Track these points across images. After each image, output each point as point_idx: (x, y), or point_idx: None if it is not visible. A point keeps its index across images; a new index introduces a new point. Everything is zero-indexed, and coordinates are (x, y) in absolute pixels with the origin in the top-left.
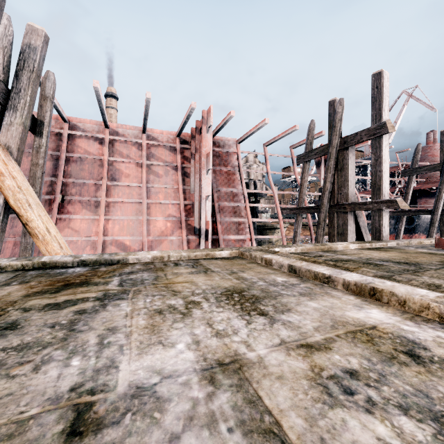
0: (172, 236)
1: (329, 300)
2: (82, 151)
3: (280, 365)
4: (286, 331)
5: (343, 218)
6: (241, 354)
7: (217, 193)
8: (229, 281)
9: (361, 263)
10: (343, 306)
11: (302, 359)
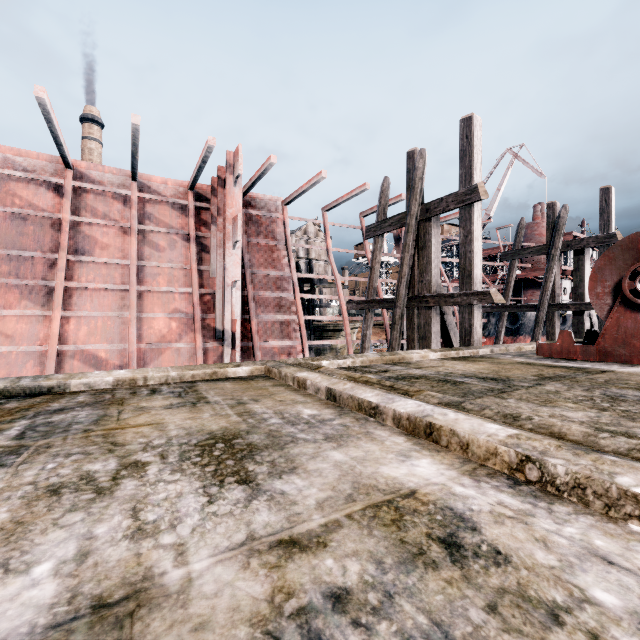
0: (179, 342)
1: (366, 445)
2: (22, 204)
3: (217, 596)
4: (267, 515)
5: (425, 315)
6: (155, 575)
7: (252, 277)
8: (225, 419)
9: (436, 380)
10: (382, 457)
11: (266, 573)
